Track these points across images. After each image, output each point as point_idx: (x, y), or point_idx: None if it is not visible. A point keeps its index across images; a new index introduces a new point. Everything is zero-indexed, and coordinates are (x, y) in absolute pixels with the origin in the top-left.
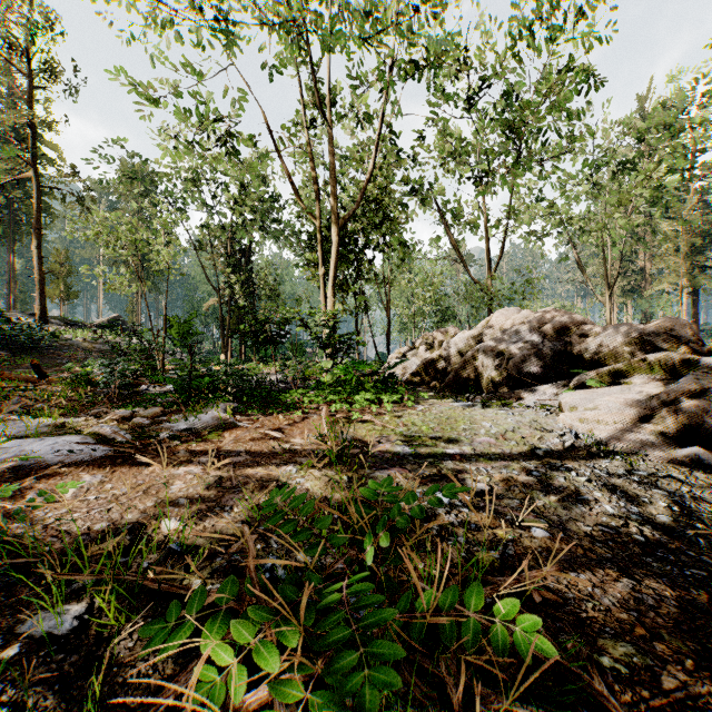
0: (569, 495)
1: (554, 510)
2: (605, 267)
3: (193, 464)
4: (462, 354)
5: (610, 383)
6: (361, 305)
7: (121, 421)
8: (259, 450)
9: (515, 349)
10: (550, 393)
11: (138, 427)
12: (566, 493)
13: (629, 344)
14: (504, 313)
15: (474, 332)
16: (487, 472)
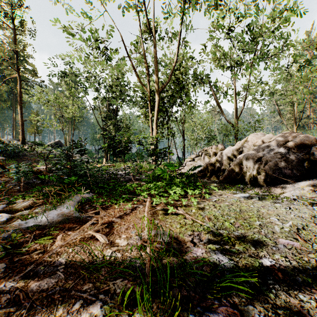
0: None
1: None
2: (294, 114)
3: None
4: (230, 159)
5: None
6: (170, 133)
7: None
8: (80, 259)
9: (269, 158)
10: (307, 189)
11: None
12: None
13: None
14: (255, 136)
15: (236, 147)
16: None
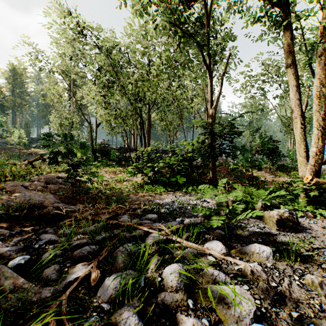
0: None
1: None
2: None
3: None
4: None
5: None
6: None
7: None
8: None
9: None
10: None
11: None
12: None
13: None
14: None
15: None
16: None
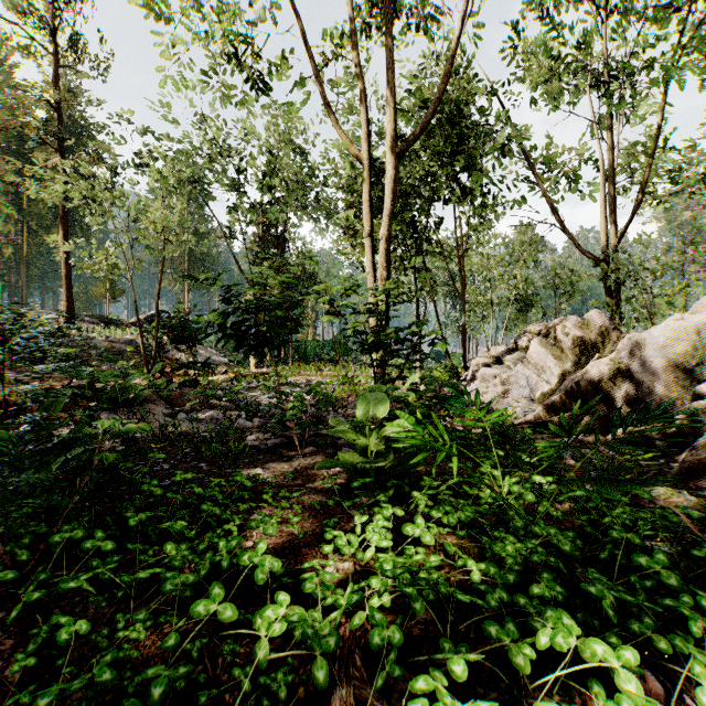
0: None
1: None
2: None
3: None
4: (686, 367)
5: None
6: (425, 284)
7: None
8: None
9: None
10: None
11: None
12: None
13: None
14: None
15: None
16: None
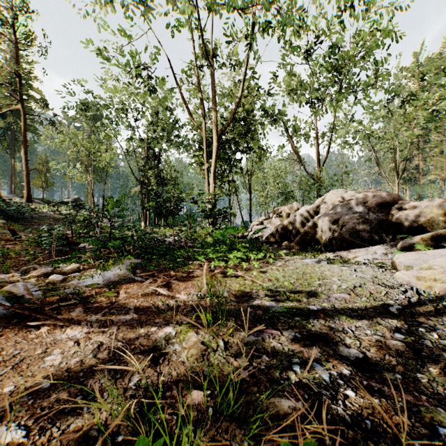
0: (445, 366)
1: (442, 389)
2: (395, 164)
3: (80, 326)
4: (304, 222)
5: (432, 246)
6: (232, 189)
7: (43, 276)
8: (147, 306)
9: (347, 219)
10: (380, 252)
11: (52, 283)
12: (442, 363)
13: (442, 215)
14: (335, 193)
15: (313, 206)
16: (353, 333)
